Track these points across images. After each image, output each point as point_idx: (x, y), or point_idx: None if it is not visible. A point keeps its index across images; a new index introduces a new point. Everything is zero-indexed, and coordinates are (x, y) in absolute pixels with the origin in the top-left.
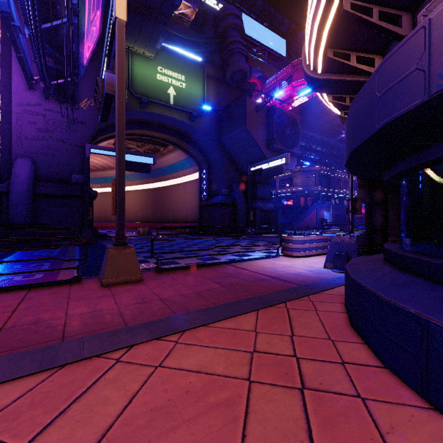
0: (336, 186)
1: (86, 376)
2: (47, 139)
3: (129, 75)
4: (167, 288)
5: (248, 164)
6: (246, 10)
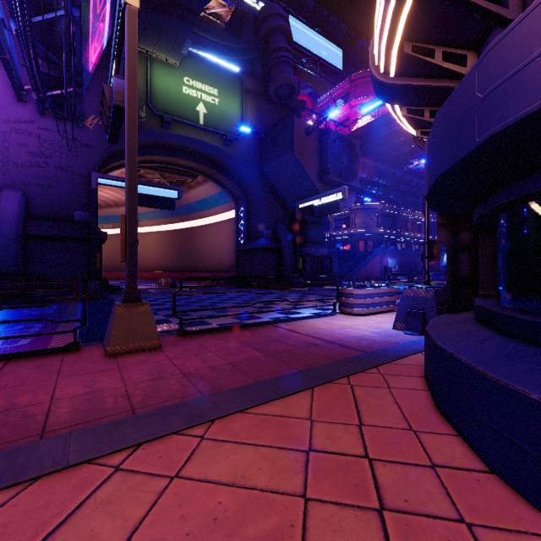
0: (403, 228)
1: (67, 496)
2: (42, 166)
3: (147, 87)
4: (192, 357)
5: (296, 200)
6: (293, 12)
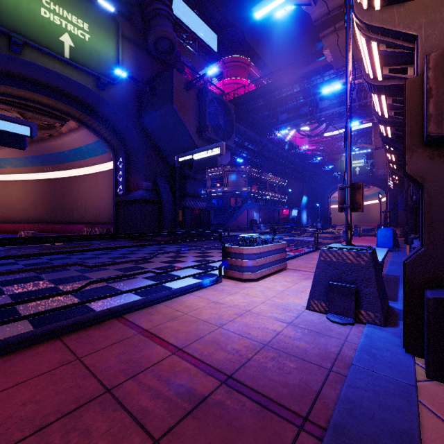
0: (263, 188)
1: None
2: None
3: None
4: None
5: (176, 154)
6: None
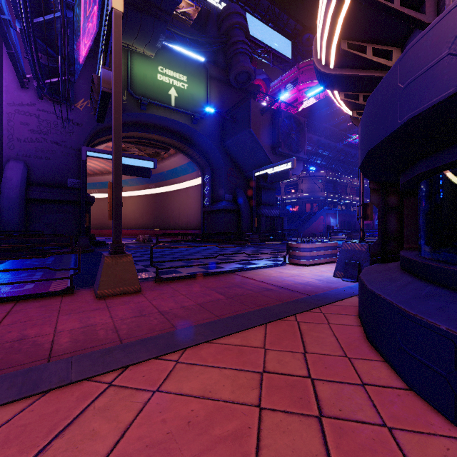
0: (343, 192)
1: (72, 405)
2: (41, 141)
3: (128, 75)
4: (167, 299)
5: (252, 169)
6: (250, 10)
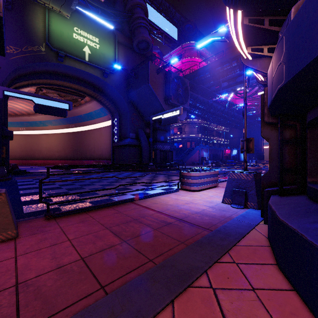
0: (211, 134)
1: None
2: None
3: (46, 30)
4: (43, 252)
5: (150, 114)
6: (148, 1)
